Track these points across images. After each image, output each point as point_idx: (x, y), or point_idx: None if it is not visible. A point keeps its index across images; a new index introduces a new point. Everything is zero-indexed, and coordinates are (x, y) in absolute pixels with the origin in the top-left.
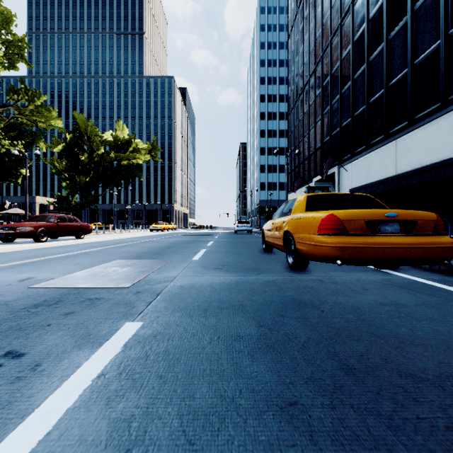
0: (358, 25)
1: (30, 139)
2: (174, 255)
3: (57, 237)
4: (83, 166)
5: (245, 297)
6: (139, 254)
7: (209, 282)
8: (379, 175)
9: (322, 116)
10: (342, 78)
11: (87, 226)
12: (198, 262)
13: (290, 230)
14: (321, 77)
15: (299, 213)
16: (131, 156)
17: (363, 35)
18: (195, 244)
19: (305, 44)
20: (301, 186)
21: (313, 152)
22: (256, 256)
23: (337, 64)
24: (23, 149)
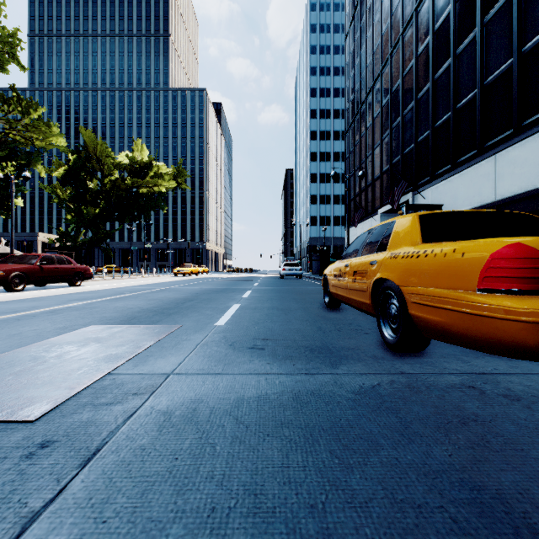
0: (440, 9)
1: (25, 161)
2: (188, 316)
3: (45, 284)
4: (92, 195)
5: (330, 479)
6: (135, 313)
7: (233, 394)
8: (471, 202)
9: (391, 130)
10: (417, 79)
11: (85, 269)
12: (223, 332)
13: (392, 278)
14: (390, 81)
15: (408, 246)
16: (151, 182)
17: (447, 22)
18: (226, 295)
19: (368, 41)
20: (362, 219)
21: (378, 176)
22: (318, 318)
23: (411, 63)
24: (14, 172)
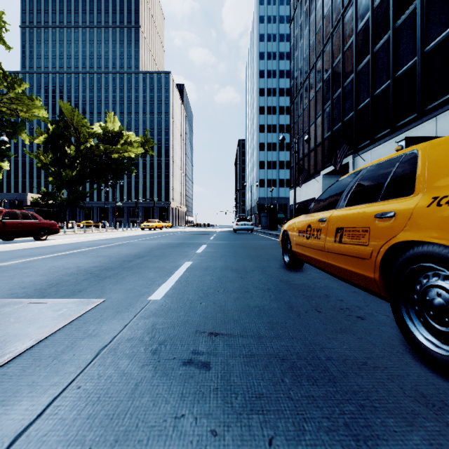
0: None
1: (11, 130)
2: (124, 281)
3: (13, 238)
4: (70, 160)
5: None
6: (64, 276)
7: None
8: None
9: (332, 101)
10: (357, 53)
11: (51, 224)
12: (154, 316)
13: None
14: (331, 57)
15: None
16: (121, 148)
17: None
18: (180, 250)
19: (310, 24)
20: (305, 181)
21: (320, 142)
22: (281, 284)
23: (351, 39)
24: None
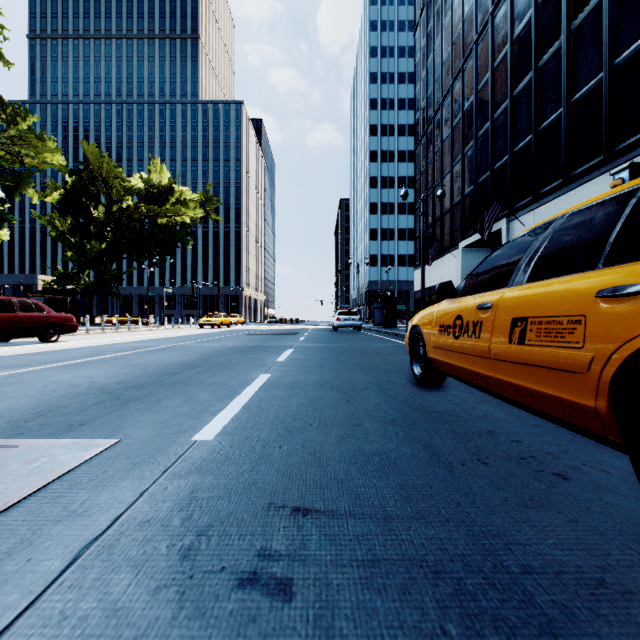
0: None
1: (12, 183)
2: (158, 407)
3: (8, 339)
4: (97, 226)
5: None
6: (63, 399)
7: None
8: None
9: (475, 140)
10: (513, 70)
11: (65, 318)
12: (196, 472)
13: None
14: (474, 77)
15: None
16: (171, 210)
17: None
18: (254, 357)
19: (444, 31)
20: (437, 256)
21: (458, 201)
22: (413, 412)
23: (504, 50)
24: None
